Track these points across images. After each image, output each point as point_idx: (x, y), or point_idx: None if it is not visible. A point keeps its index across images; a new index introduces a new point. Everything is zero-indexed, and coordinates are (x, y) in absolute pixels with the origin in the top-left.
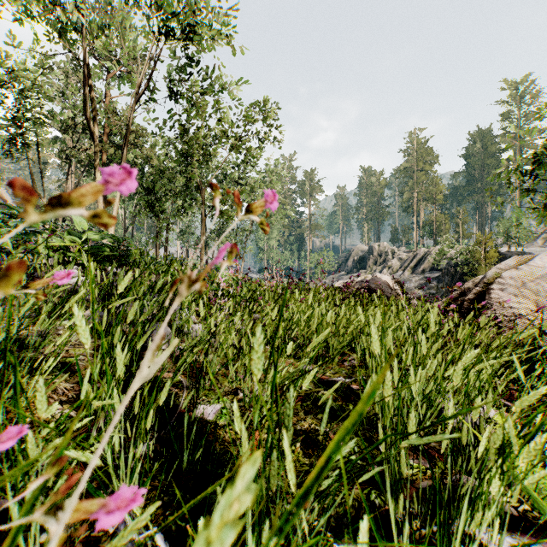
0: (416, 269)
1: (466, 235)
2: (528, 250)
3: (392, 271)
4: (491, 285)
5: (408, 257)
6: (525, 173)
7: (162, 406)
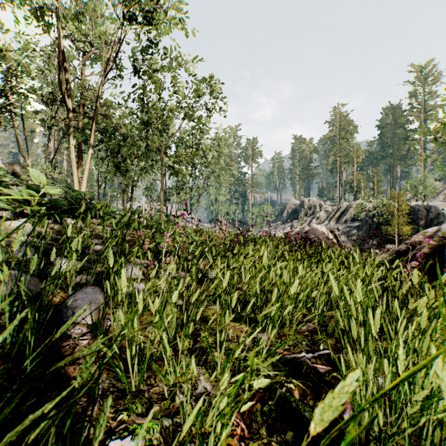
0: (340, 220)
1: (380, 191)
2: (432, 204)
3: (320, 221)
4: None
5: (333, 210)
6: None
7: None
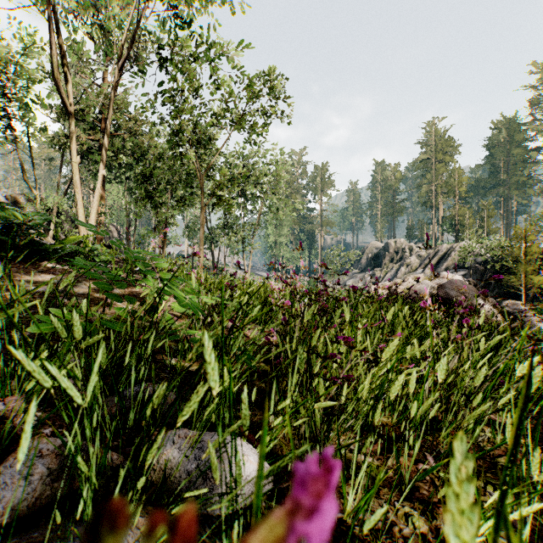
0: (438, 267)
1: (492, 230)
2: None
3: (411, 269)
4: None
5: (429, 254)
6: None
7: None
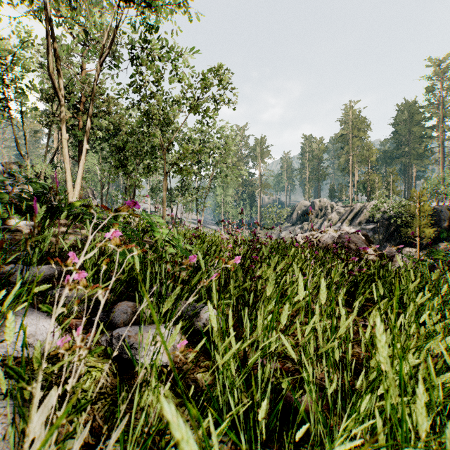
0: (353, 221)
1: (396, 192)
2: None
3: (332, 223)
4: None
5: (346, 211)
6: None
7: None
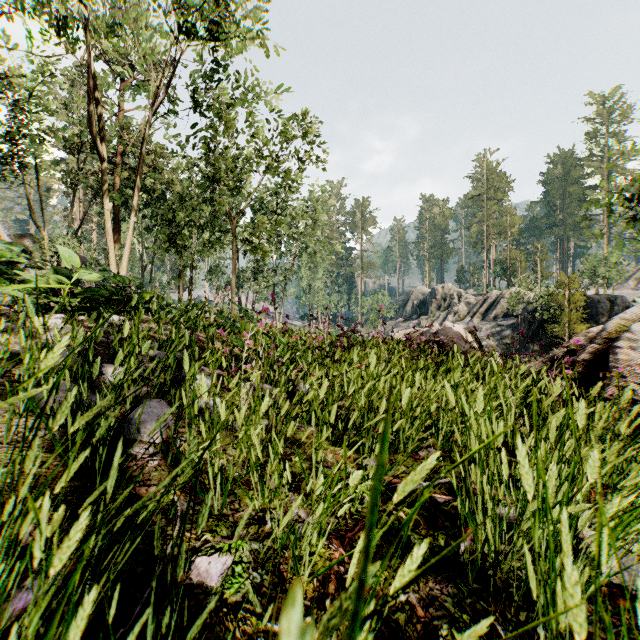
0: (487, 315)
1: (545, 275)
2: (618, 293)
3: (459, 317)
4: (616, 341)
5: (478, 301)
6: (631, 197)
7: (132, 562)
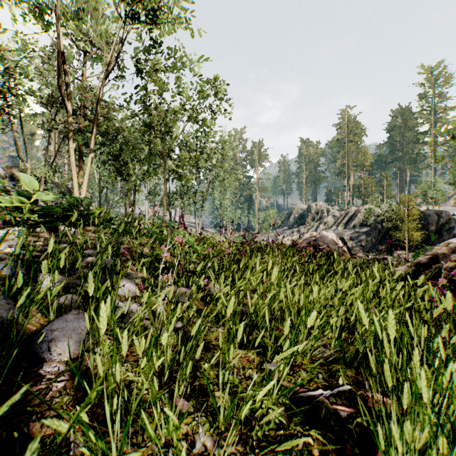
0: (348, 225)
1: (389, 196)
2: (442, 209)
3: (327, 226)
4: None
5: (341, 215)
6: None
7: None
